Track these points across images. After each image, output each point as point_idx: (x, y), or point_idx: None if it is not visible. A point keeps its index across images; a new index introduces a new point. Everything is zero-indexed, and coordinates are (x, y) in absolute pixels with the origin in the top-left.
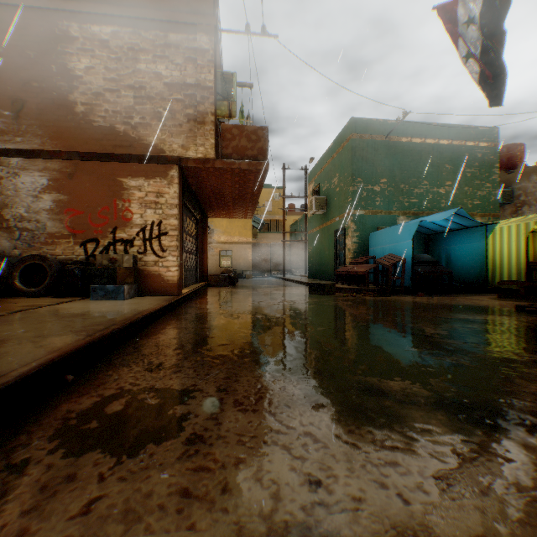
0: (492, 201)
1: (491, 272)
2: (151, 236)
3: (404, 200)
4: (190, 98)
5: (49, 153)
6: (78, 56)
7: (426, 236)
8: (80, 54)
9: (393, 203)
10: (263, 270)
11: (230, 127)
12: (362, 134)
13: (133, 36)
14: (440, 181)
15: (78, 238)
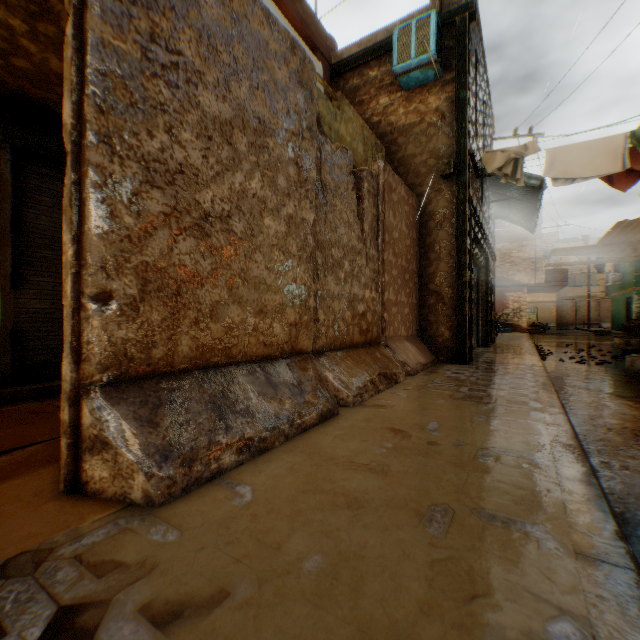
0: None
1: None
2: (515, 312)
3: None
4: (531, 263)
5: None
6: None
7: None
8: None
9: None
10: (566, 323)
11: (548, 270)
12: None
13: (509, 245)
14: None
15: None
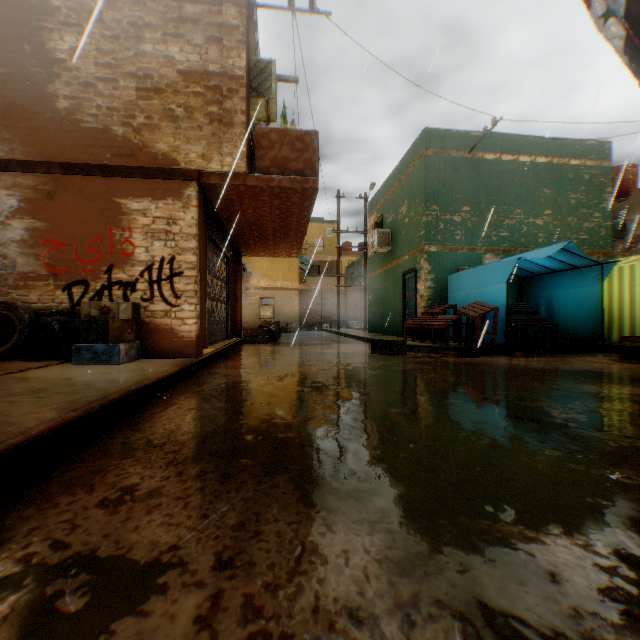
0: (602, 235)
1: (606, 325)
2: (160, 277)
3: (492, 234)
4: (214, 91)
5: (20, 163)
6: (60, 33)
7: (520, 279)
8: (64, 29)
9: (478, 237)
10: (313, 322)
11: (267, 132)
12: (439, 149)
13: (136, 7)
14: (537, 210)
15: (60, 280)
